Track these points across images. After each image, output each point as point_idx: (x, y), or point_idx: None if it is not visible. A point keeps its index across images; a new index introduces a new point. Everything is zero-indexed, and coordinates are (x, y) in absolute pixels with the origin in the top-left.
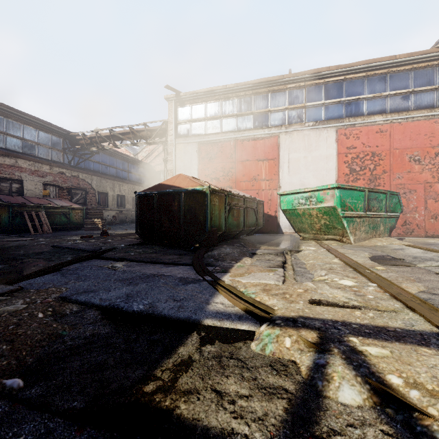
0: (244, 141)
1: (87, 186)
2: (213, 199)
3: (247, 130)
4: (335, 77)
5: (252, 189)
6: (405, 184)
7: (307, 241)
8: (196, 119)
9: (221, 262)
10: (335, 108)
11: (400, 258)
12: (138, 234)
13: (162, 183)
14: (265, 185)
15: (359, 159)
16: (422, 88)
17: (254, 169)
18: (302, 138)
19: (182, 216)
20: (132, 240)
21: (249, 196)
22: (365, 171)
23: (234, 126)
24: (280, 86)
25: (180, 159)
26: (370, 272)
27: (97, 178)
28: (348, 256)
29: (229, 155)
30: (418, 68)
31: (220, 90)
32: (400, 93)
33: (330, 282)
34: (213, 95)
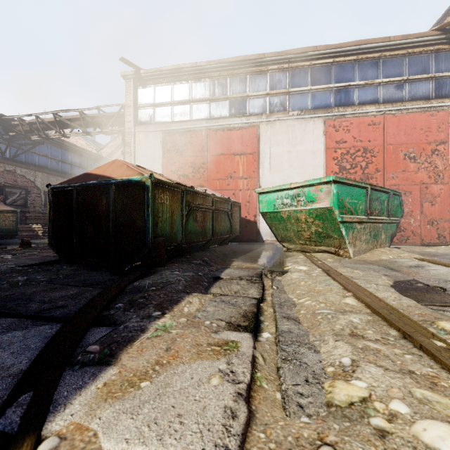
0: (218, 131)
1: (28, 184)
2: (160, 196)
3: (222, 118)
4: (323, 59)
5: (227, 189)
6: (400, 184)
7: (293, 253)
8: (160, 103)
9: (132, 313)
10: (323, 95)
11: (435, 286)
12: (51, 248)
13: (88, 172)
14: (243, 184)
15: (350, 155)
16: (418, 76)
17: (229, 165)
18: (285, 130)
19: (111, 220)
20: (50, 255)
21: (221, 196)
22: (357, 170)
23: (207, 113)
24: (261, 67)
25: (140, 151)
26: (447, 349)
27: (43, 174)
28: (361, 285)
29: (200, 147)
30: (413, 54)
31: (189, 68)
32: (393, 81)
33: (391, 433)
34: (181, 74)
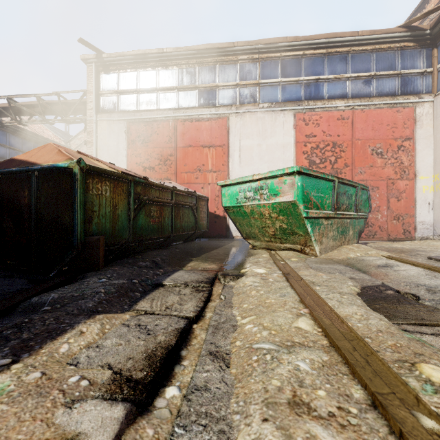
0: (186, 122)
1: None
2: (96, 186)
3: (191, 108)
4: (293, 51)
5: (195, 183)
6: (368, 180)
7: (258, 251)
8: (125, 90)
9: None
10: (293, 88)
11: (407, 293)
12: None
13: (14, 158)
14: (212, 178)
15: (319, 150)
16: (385, 72)
17: (198, 158)
18: (255, 122)
19: (33, 215)
20: None
21: (184, 189)
22: (326, 164)
23: (174, 102)
24: (230, 57)
25: (102, 141)
26: None
27: None
28: (322, 295)
29: (167, 138)
30: (380, 50)
31: (155, 54)
32: (362, 76)
33: None
34: (147, 60)
